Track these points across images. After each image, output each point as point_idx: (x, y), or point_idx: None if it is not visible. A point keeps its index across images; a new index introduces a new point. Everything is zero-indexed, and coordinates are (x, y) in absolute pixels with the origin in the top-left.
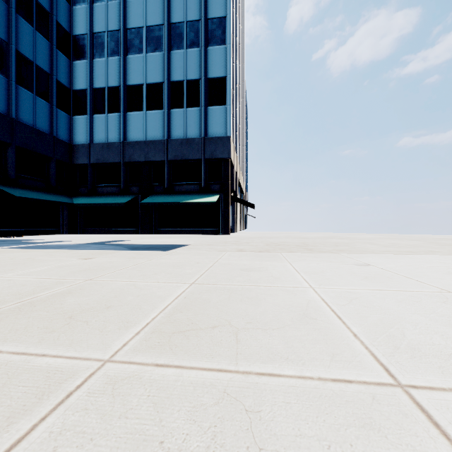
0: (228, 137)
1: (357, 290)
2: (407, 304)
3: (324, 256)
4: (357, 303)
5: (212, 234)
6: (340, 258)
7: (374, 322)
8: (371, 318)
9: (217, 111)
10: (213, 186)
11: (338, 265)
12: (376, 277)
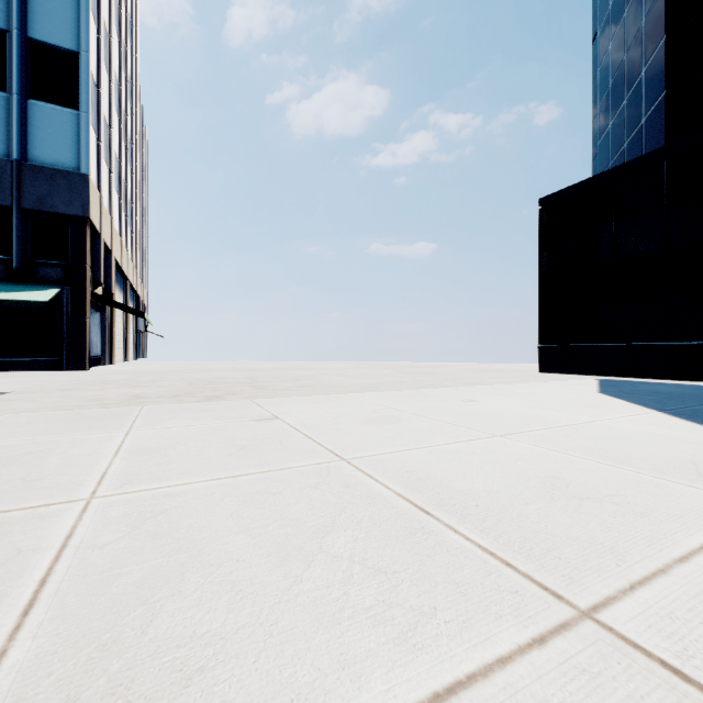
0: (83, 175)
1: (190, 486)
2: (252, 506)
3: (222, 406)
4: (149, 528)
5: (42, 369)
6: (244, 408)
7: (118, 594)
8: (126, 578)
9: (56, 115)
10: (45, 268)
11: (224, 424)
12: (261, 445)
